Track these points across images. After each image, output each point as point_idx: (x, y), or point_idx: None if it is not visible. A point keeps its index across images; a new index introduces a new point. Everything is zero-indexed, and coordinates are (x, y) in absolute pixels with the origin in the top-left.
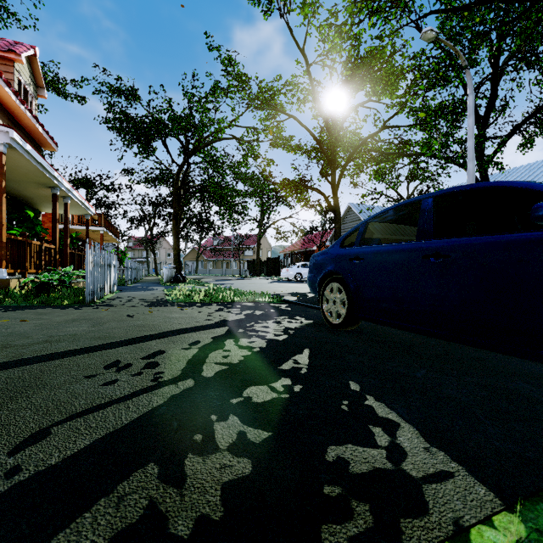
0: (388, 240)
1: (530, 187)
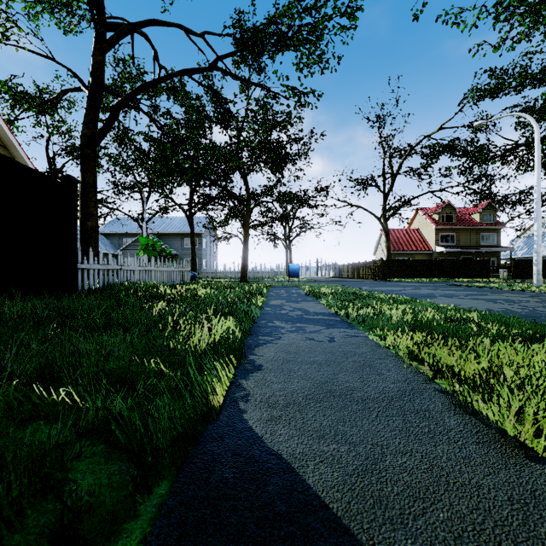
0: None
1: None
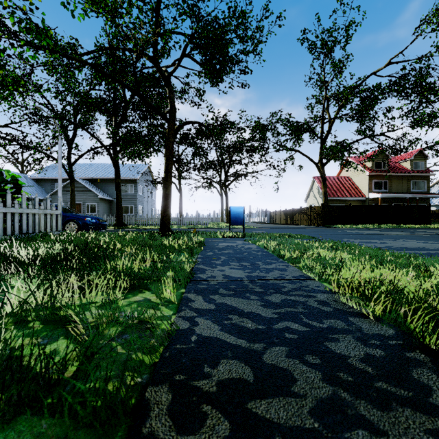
0: None
1: None
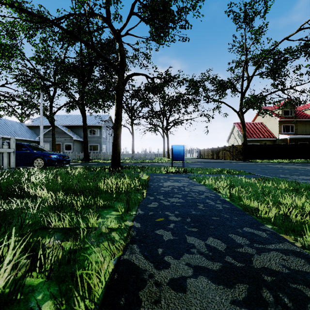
0: (7, 138)
1: (24, 145)
